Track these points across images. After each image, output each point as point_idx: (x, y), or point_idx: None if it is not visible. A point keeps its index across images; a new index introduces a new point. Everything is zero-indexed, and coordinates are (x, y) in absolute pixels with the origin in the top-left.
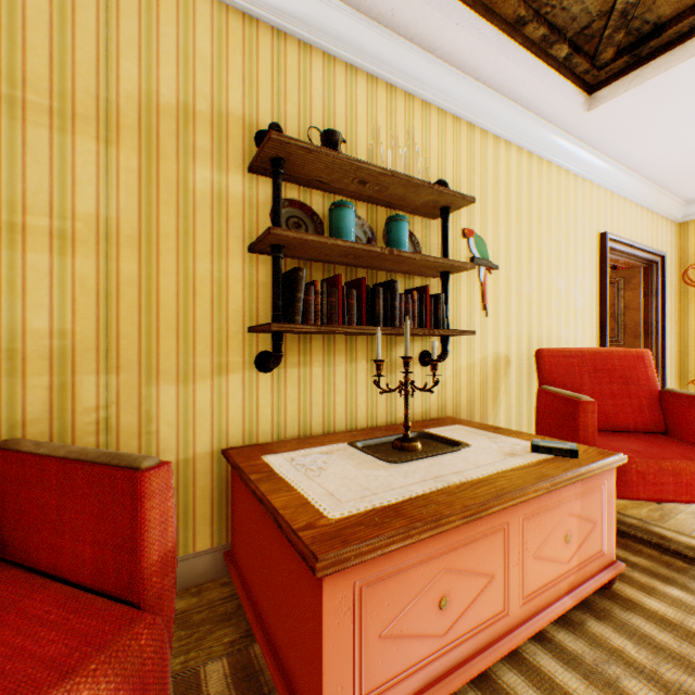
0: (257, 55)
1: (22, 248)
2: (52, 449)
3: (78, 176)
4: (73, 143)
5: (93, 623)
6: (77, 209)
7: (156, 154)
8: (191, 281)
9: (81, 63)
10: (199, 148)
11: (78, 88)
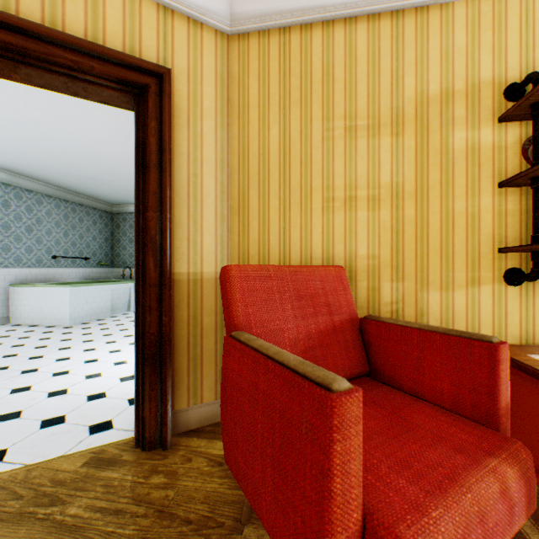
0: (504, 24)
1: (354, 209)
2: (406, 322)
3: (380, 161)
4: (378, 142)
5: (475, 431)
6: (380, 181)
7: (425, 132)
8: (449, 217)
9: (382, 92)
10: (455, 117)
11: (380, 108)
